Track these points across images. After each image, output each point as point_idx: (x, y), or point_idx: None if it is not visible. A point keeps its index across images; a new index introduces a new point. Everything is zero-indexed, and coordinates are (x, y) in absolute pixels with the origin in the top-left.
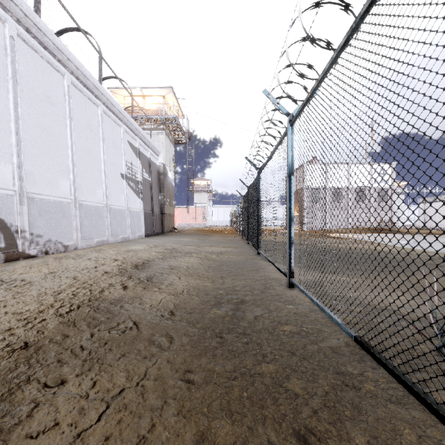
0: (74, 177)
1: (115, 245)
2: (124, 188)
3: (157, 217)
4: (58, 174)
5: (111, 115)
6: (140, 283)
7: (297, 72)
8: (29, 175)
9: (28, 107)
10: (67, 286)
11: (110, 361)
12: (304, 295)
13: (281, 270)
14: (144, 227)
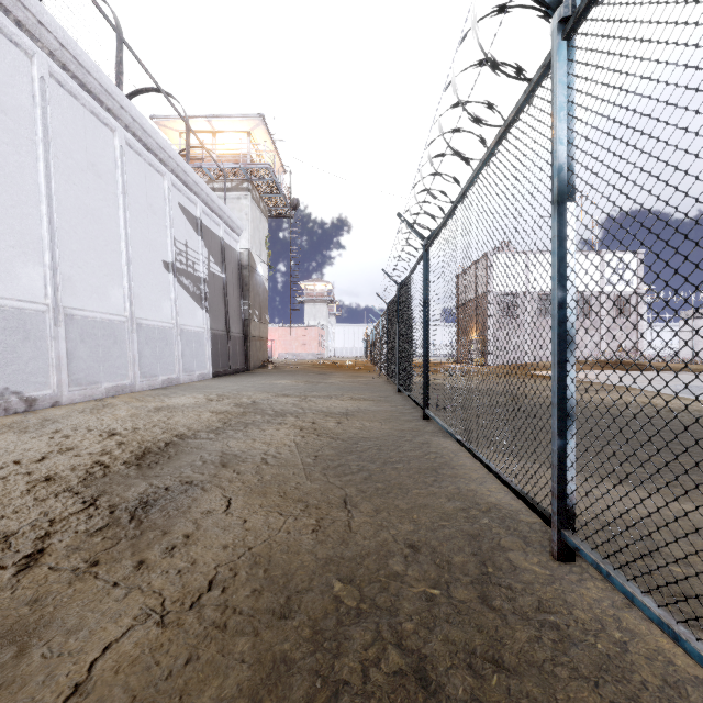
0: (55, 261)
1: (144, 396)
2: (171, 288)
3: (237, 342)
4: (15, 253)
5: (143, 152)
6: (99, 532)
7: None
8: None
9: None
10: None
11: None
12: (645, 619)
13: (512, 486)
14: (210, 360)
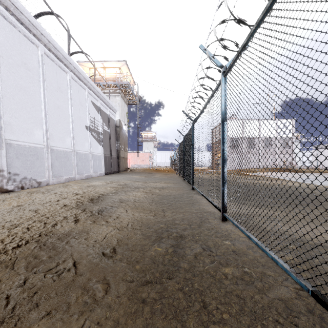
0: (47, 128)
1: (80, 181)
2: (88, 137)
3: (114, 159)
4: (33, 125)
5: (78, 80)
6: (91, 216)
7: (234, 18)
8: (7, 125)
9: (7, 70)
10: (26, 220)
11: (31, 322)
12: (238, 230)
13: (214, 205)
14: (104, 167)
